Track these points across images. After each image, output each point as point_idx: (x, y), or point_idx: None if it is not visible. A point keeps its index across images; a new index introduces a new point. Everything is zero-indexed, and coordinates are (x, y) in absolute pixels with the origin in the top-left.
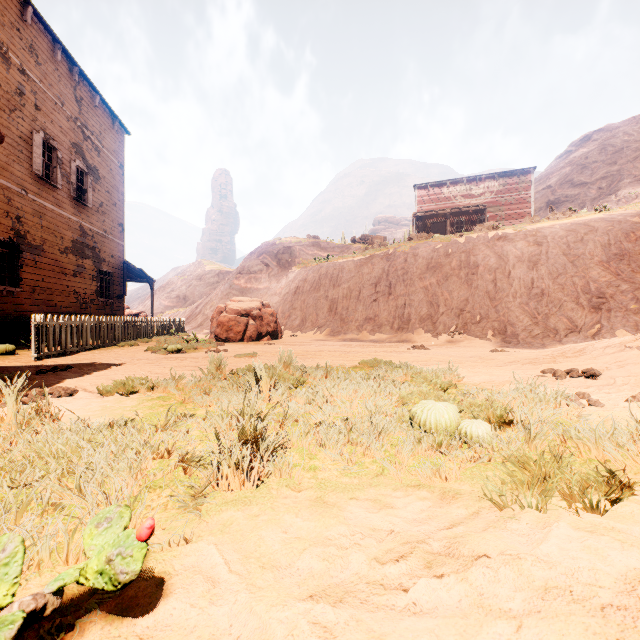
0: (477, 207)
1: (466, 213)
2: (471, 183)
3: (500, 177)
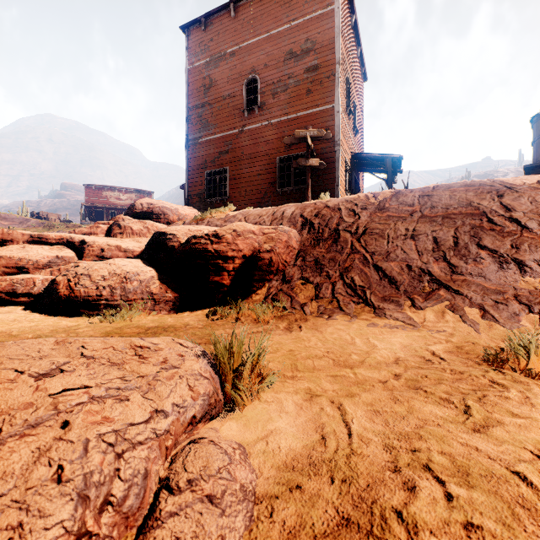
0: (122, 207)
1: (117, 208)
2: (120, 192)
3: (136, 192)
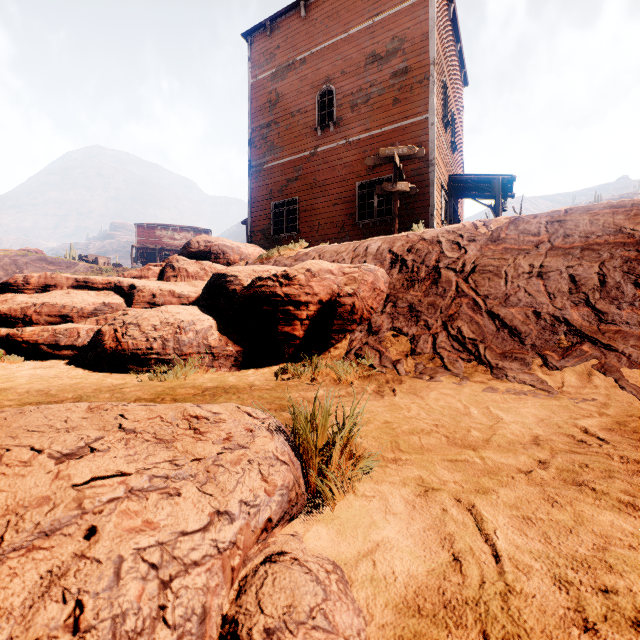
0: (176, 248)
1: (171, 249)
2: (175, 231)
3: (192, 231)
